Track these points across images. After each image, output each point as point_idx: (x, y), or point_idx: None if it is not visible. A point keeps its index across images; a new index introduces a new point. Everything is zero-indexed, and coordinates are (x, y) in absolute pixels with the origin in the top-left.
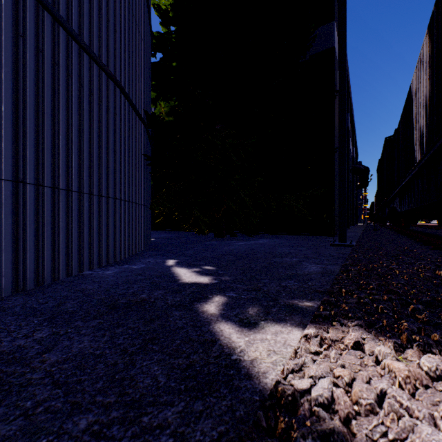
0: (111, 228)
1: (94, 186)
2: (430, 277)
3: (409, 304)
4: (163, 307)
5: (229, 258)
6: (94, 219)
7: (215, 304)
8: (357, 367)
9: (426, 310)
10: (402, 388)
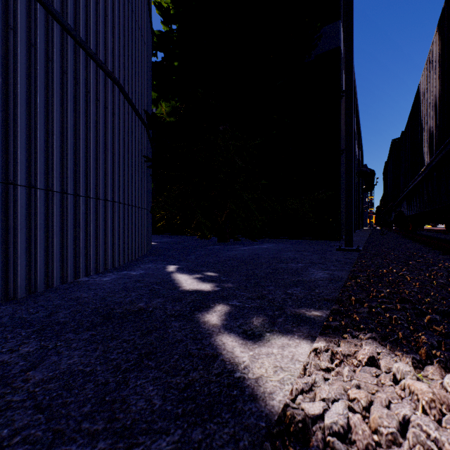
0: (109, 233)
1: (91, 189)
2: (444, 285)
3: (425, 314)
4: (161, 317)
5: (232, 264)
6: (91, 223)
7: (217, 313)
8: (374, 387)
9: (444, 321)
10: (427, 415)
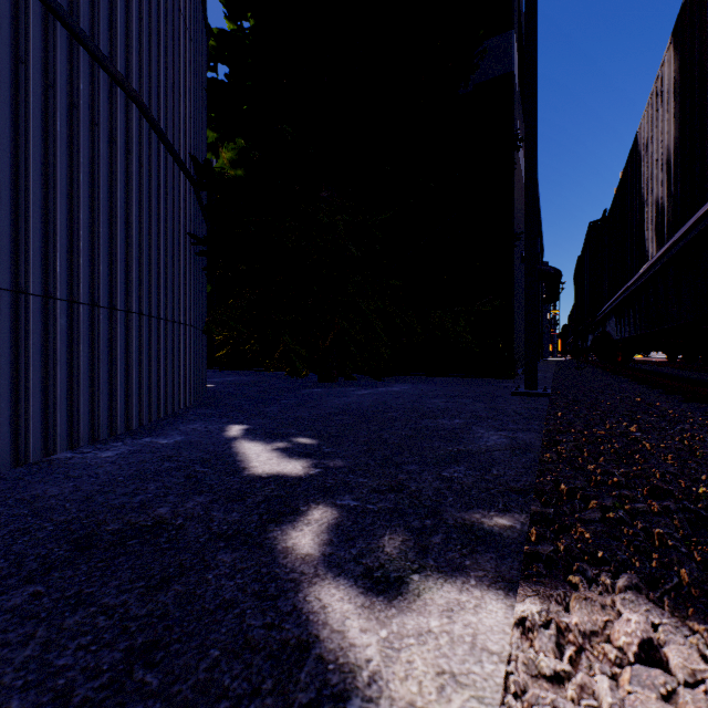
0: (119, 368)
1: (82, 287)
2: None
3: None
4: (198, 541)
5: (343, 421)
6: (82, 350)
7: (313, 528)
8: None
9: None
10: None
